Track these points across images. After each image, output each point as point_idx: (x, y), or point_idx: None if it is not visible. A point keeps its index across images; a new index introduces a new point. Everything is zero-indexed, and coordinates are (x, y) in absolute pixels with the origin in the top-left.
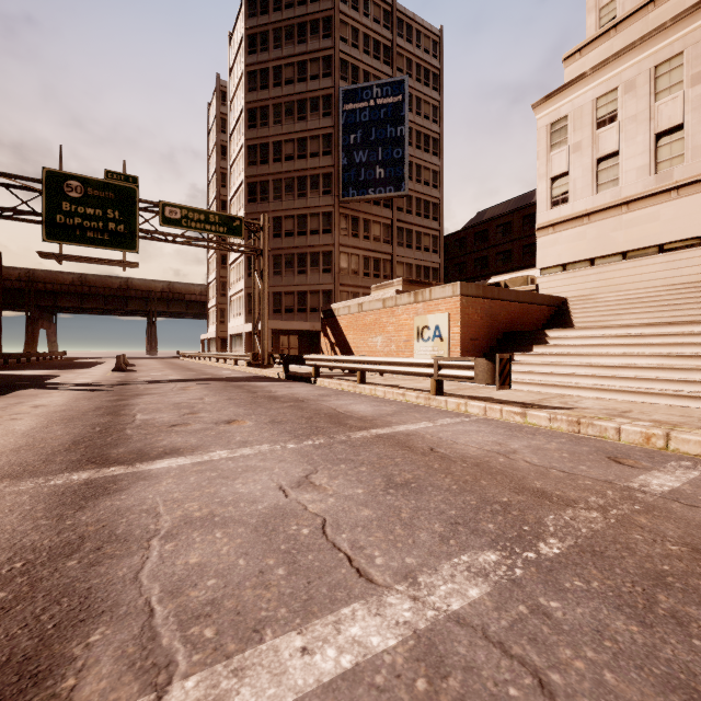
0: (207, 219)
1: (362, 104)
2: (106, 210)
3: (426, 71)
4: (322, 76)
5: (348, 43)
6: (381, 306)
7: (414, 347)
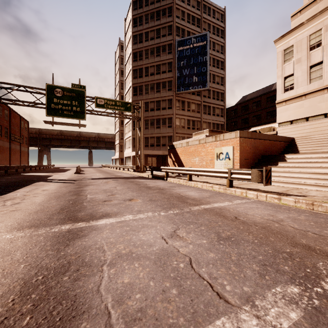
0: (115, 104)
1: (186, 47)
2: (72, 101)
3: (217, 29)
4: (167, 35)
5: (180, 18)
6: (198, 143)
7: (215, 163)
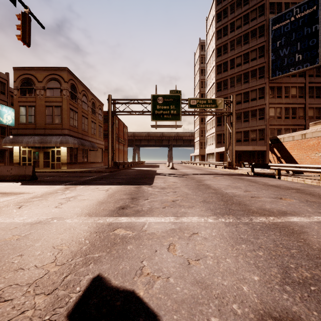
0: (207, 102)
1: (285, 22)
2: (170, 106)
3: None
4: (258, 16)
5: None
6: None
7: None
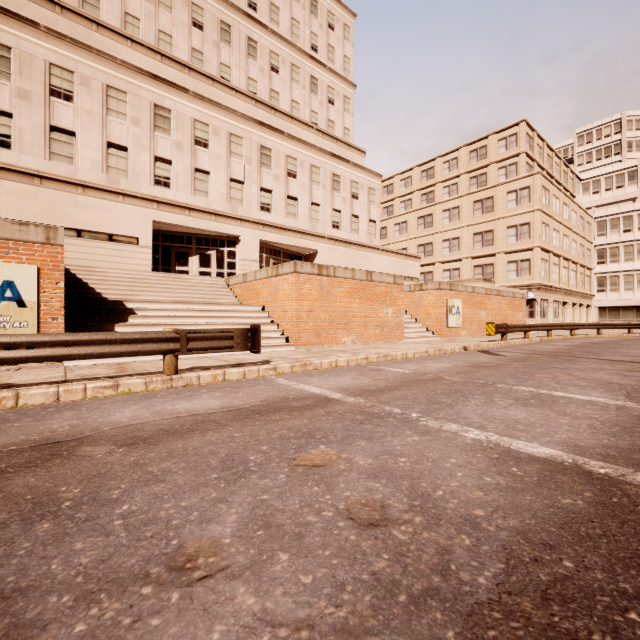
0: None
1: None
2: None
3: None
4: None
5: None
6: None
7: None
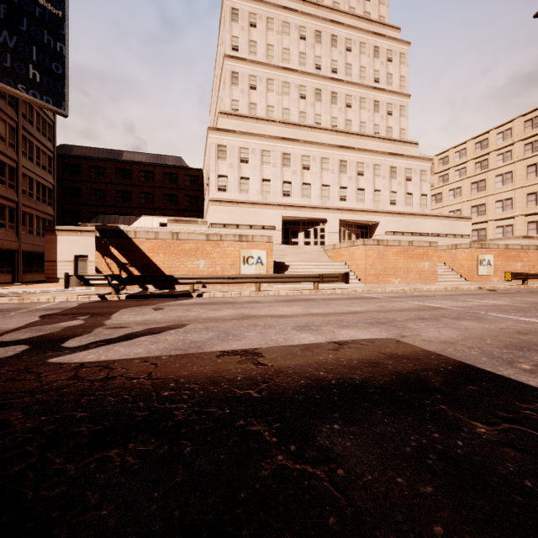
0: None
1: None
2: None
3: None
4: None
5: None
6: (205, 238)
7: (241, 268)
